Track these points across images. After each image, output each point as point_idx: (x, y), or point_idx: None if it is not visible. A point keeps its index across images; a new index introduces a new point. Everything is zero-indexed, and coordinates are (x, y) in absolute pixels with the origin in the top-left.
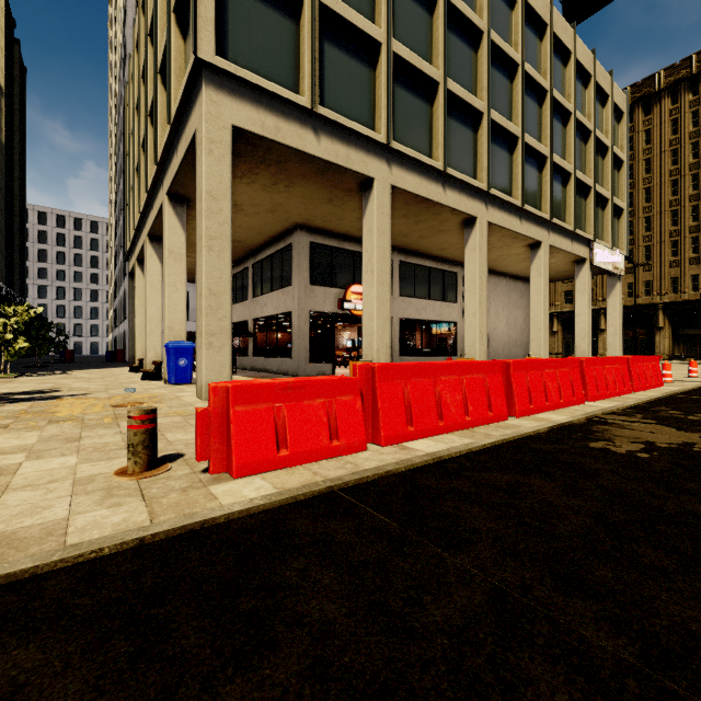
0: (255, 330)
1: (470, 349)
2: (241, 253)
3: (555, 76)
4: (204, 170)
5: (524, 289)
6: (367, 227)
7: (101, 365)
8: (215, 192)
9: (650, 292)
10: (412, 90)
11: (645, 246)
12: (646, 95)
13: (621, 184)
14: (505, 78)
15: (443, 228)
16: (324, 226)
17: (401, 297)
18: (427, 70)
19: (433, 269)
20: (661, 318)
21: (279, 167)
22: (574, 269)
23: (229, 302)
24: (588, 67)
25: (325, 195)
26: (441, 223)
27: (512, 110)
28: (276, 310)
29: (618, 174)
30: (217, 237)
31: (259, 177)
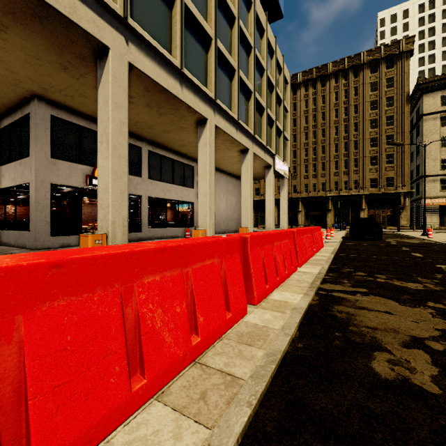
0: None
1: (202, 222)
2: None
3: (256, 41)
4: None
5: (236, 183)
6: (102, 97)
7: None
8: None
9: (295, 191)
10: None
11: (293, 166)
12: (294, 84)
13: (287, 125)
14: (227, 23)
15: (181, 125)
16: (67, 101)
17: (149, 180)
18: None
19: (176, 161)
20: (300, 205)
21: None
22: (264, 173)
23: None
24: (273, 45)
25: (56, 57)
26: (180, 120)
27: (231, 49)
28: (13, 181)
29: (286, 119)
30: None
31: None
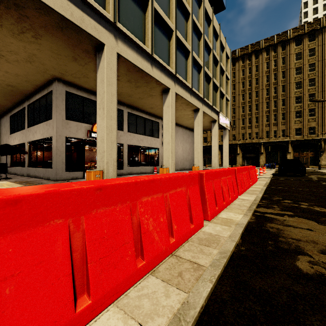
0: (30, 149)
1: (166, 162)
2: (18, 96)
3: (205, 29)
4: None
5: (189, 134)
6: (100, 78)
7: None
8: None
9: (235, 139)
10: None
11: (233, 120)
12: (233, 58)
13: (228, 89)
14: (183, 18)
15: (151, 93)
16: (76, 81)
17: (129, 132)
18: None
19: (146, 119)
20: (238, 149)
21: (19, 12)
22: (211, 125)
23: None
24: (217, 31)
25: (70, 53)
26: (151, 90)
27: (186, 37)
28: (42, 136)
29: (227, 85)
30: None
31: (3, 21)
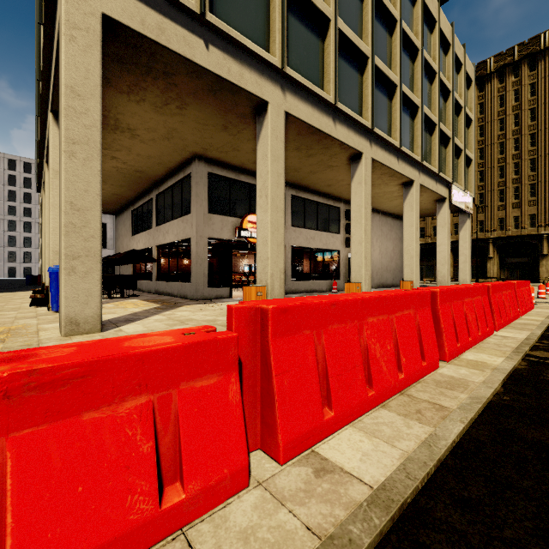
0: (159, 256)
1: (356, 274)
2: (145, 184)
3: (424, 39)
4: (63, 59)
5: (392, 224)
6: (261, 152)
7: (16, 288)
8: (79, 87)
9: (483, 230)
10: (305, 23)
11: (479, 194)
12: (480, 76)
13: (470, 139)
14: (385, 31)
15: (331, 163)
16: (221, 157)
17: (293, 227)
18: (320, 5)
19: (320, 204)
20: (491, 249)
21: (168, 80)
22: (434, 208)
23: (98, 220)
24: (448, 37)
25: (220, 121)
26: (330, 159)
27: (391, 61)
28: (176, 237)
29: (467, 131)
30: (82, 141)
31: (147, 94)
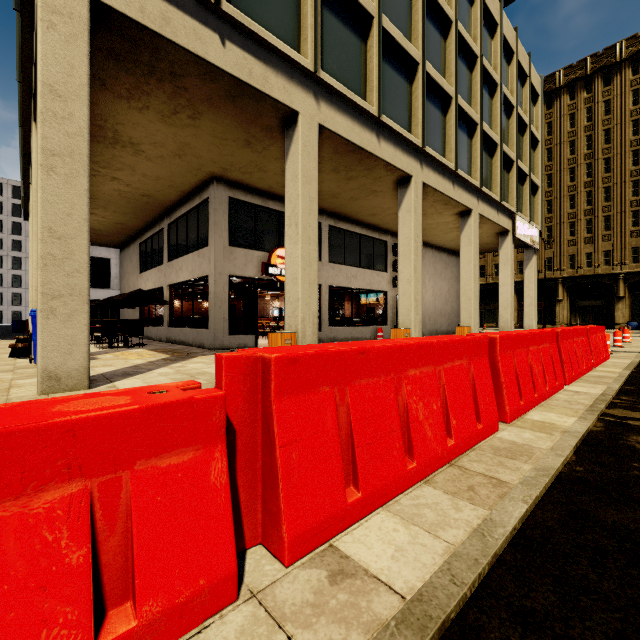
0: (171, 297)
1: (404, 319)
2: (154, 212)
3: (484, 45)
4: (39, 50)
5: (448, 261)
6: (290, 172)
7: None
8: (60, 86)
9: (551, 268)
10: (343, 19)
11: (547, 227)
12: (548, 91)
13: (537, 163)
14: (439, 34)
15: (375, 188)
16: (245, 179)
17: (331, 263)
18: None
19: (363, 237)
20: (560, 291)
21: (176, 83)
22: (495, 242)
23: (85, 251)
24: (512, 43)
25: (241, 134)
26: (374, 182)
27: (445, 69)
28: (191, 274)
29: (534, 153)
30: (64, 153)
31: (152, 100)
